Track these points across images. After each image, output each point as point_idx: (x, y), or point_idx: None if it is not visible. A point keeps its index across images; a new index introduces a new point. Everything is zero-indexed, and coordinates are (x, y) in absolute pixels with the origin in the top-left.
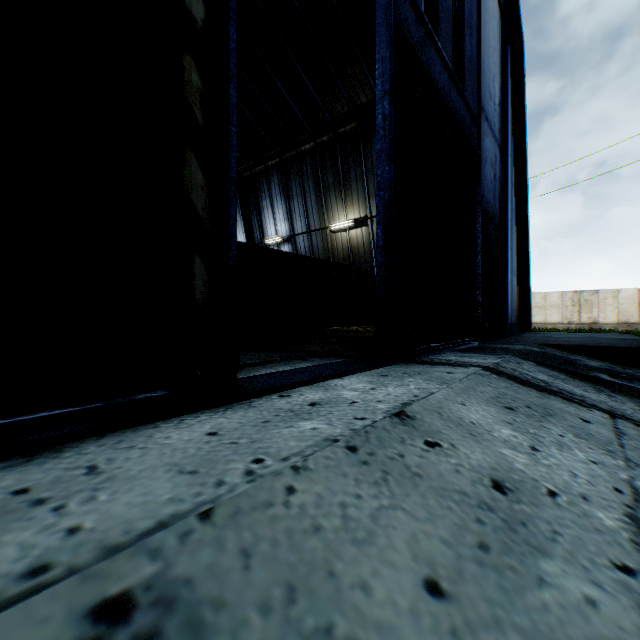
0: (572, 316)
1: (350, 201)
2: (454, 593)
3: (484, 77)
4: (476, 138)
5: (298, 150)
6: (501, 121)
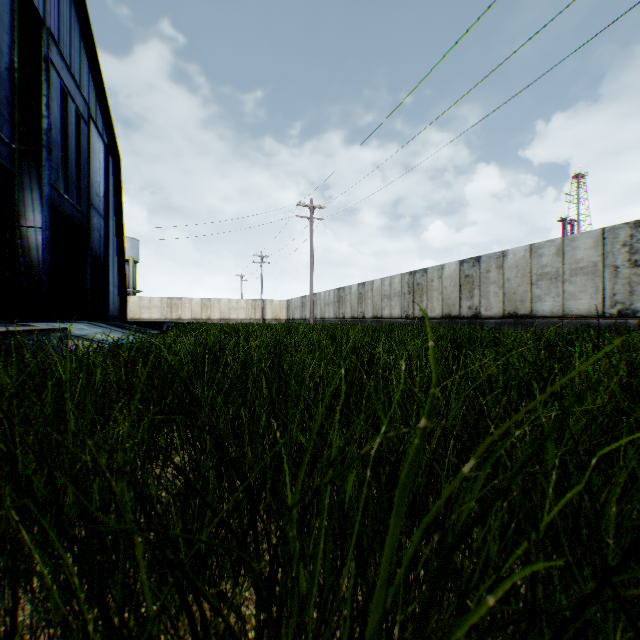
0: (168, 314)
1: None
2: (76, 329)
3: (94, 187)
4: (88, 225)
5: None
6: (106, 204)
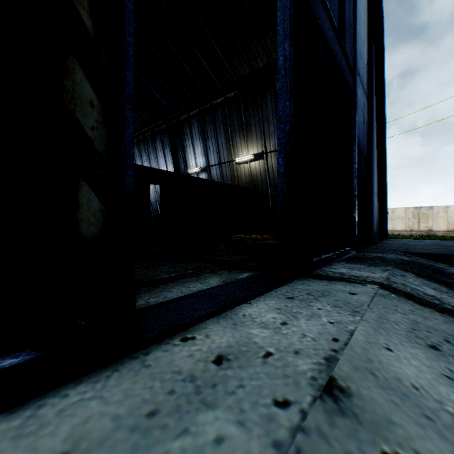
0: (413, 225)
1: (250, 141)
2: None
3: (357, 41)
4: (352, 87)
5: (212, 103)
6: (368, 77)
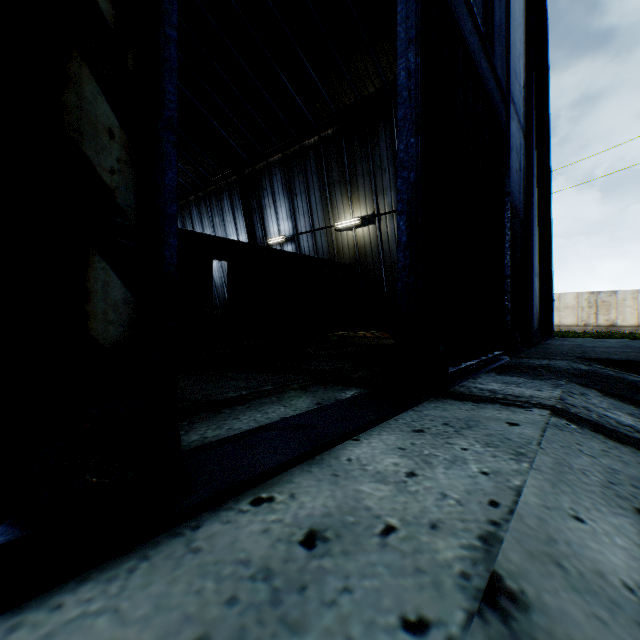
0: (588, 318)
1: (356, 198)
2: None
3: (510, 53)
4: (505, 119)
5: (302, 145)
6: (525, 106)
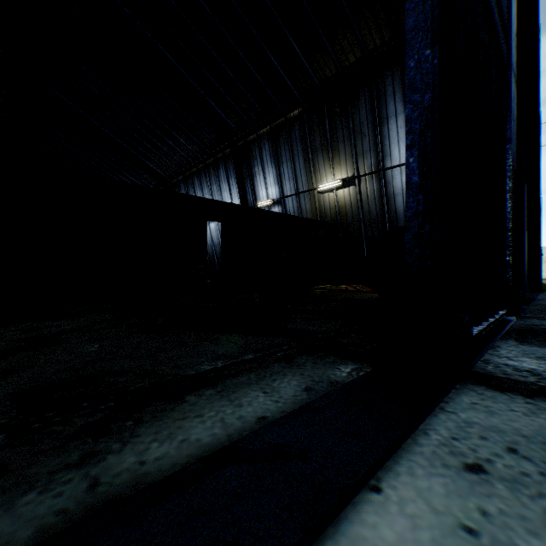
0: None
1: (337, 162)
2: None
3: None
4: (505, 61)
5: (287, 117)
6: (517, 55)
